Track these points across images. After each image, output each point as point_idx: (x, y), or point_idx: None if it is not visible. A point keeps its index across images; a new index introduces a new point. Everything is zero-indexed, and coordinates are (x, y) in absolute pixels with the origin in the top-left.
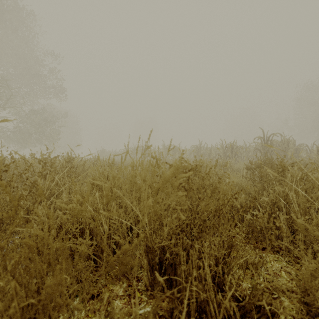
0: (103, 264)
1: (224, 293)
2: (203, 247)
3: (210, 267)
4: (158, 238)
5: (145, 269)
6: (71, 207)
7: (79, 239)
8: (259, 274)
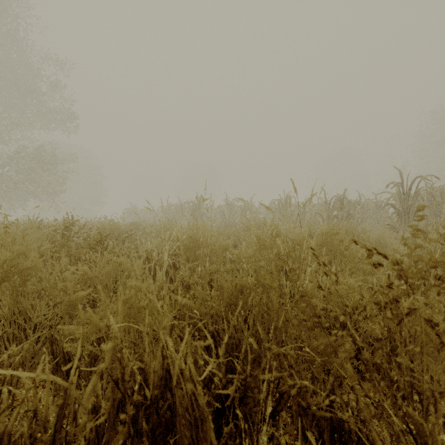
0: None
1: None
2: None
3: None
4: None
5: None
6: None
7: None
8: None
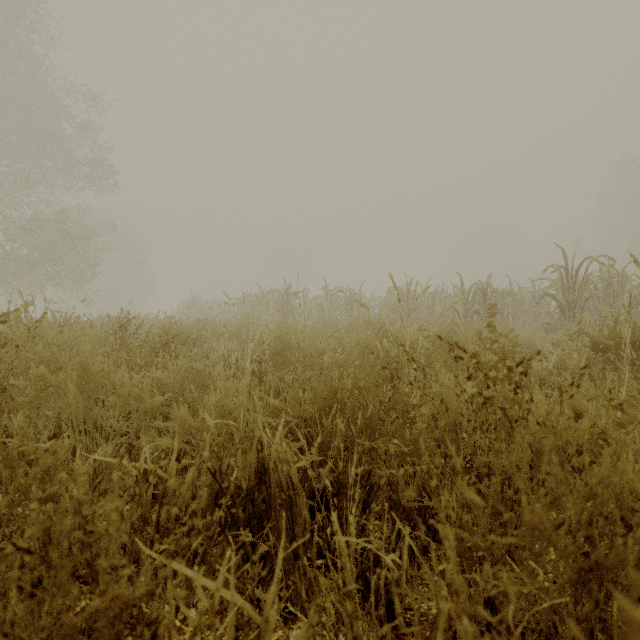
0: None
1: None
2: None
3: None
4: None
5: None
6: None
7: None
8: None
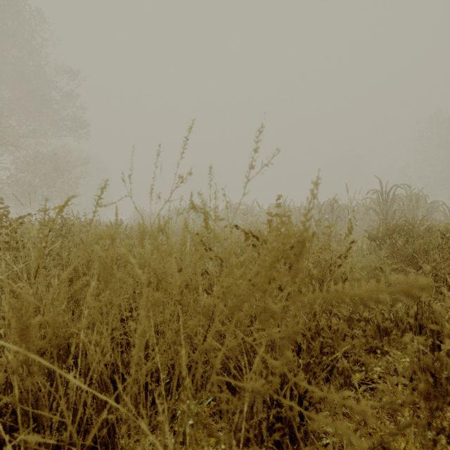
0: None
1: None
2: None
3: None
4: None
5: None
6: None
7: None
8: None
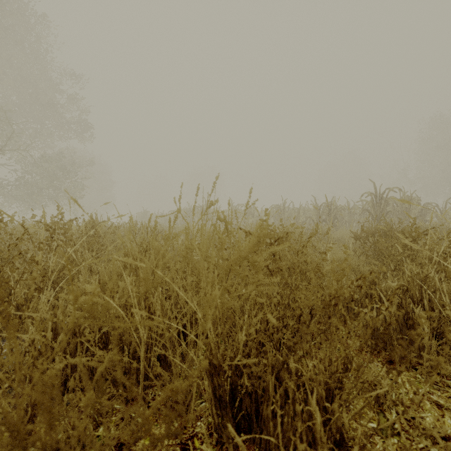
0: (139, 393)
1: (341, 448)
2: (302, 366)
3: (318, 403)
4: (229, 351)
5: (208, 402)
6: (84, 301)
7: (99, 353)
8: (390, 406)
